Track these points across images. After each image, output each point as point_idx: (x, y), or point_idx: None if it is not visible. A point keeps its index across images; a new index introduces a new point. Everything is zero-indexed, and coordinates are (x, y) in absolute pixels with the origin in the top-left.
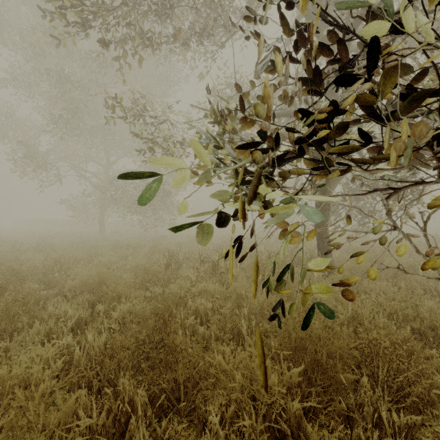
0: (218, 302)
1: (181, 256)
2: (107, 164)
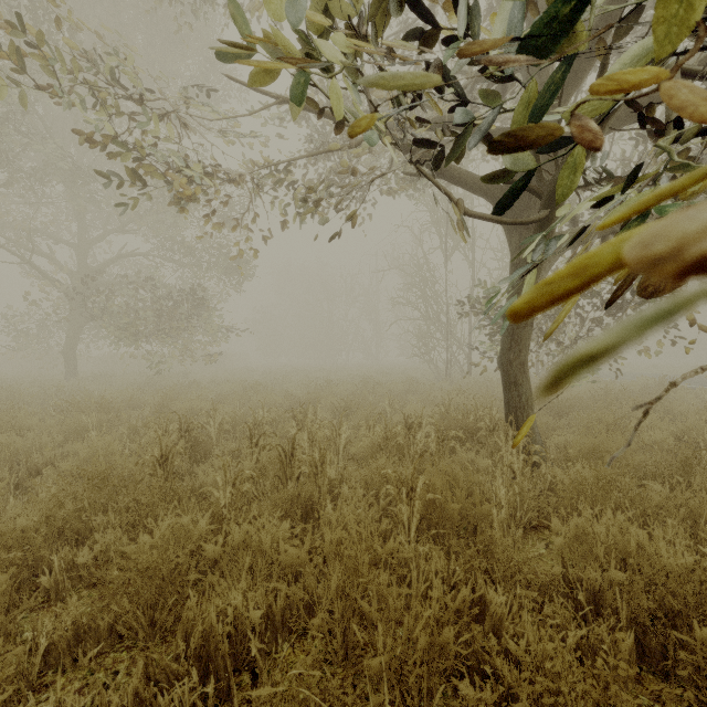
0: (285, 591)
1: (213, 429)
2: (82, 243)
